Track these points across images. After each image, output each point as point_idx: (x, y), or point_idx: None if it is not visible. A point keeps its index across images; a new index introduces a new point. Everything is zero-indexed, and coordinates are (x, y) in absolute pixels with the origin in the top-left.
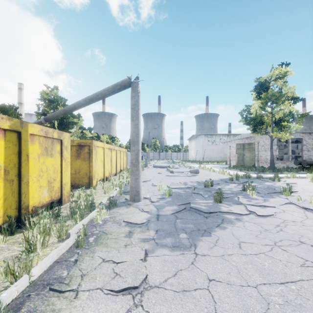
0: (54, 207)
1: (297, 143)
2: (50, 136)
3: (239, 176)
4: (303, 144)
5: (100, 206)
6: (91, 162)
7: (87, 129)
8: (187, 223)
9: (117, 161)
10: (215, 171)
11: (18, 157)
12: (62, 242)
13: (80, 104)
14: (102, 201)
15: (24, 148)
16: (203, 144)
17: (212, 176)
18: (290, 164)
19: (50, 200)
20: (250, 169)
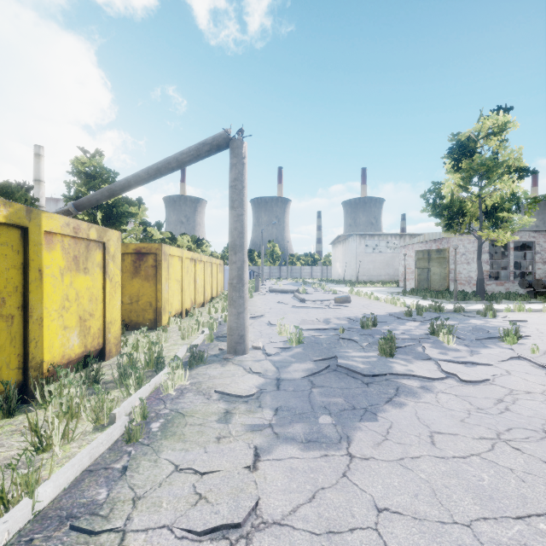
0: (89, 364)
1: (524, 249)
2: (83, 236)
3: (422, 308)
4: (536, 250)
5: (173, 363)
6: (159, 282)
7: (153, 226)
8: (331, 395)
9: (206, 281)
10: (380, 300)
11: (23, 274)
12: (101, 431)
13: (138, 179)
14: (178, 354)
15: (34, 258)
16: (357, 251)
17: (373, 308)
18: (512, 286)
19: (84, 351)
20: (441, 295)
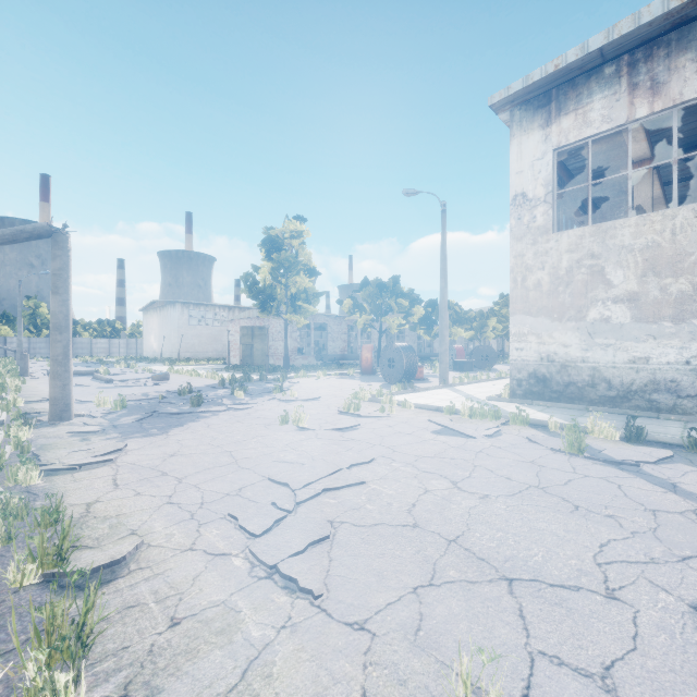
0: None
1: (324, 330)
2: None
3: (236, 379)
4: (329, 331)
5: (18, 422)
6: None
7: None
8: (156, 424)
9: None
10: (201, 376)
11: None
12: None
13: None
14: None
15: None
16: (178, 323)
17: (193, 383)
18: (313, 360)
19: None
20: (257, 369)
